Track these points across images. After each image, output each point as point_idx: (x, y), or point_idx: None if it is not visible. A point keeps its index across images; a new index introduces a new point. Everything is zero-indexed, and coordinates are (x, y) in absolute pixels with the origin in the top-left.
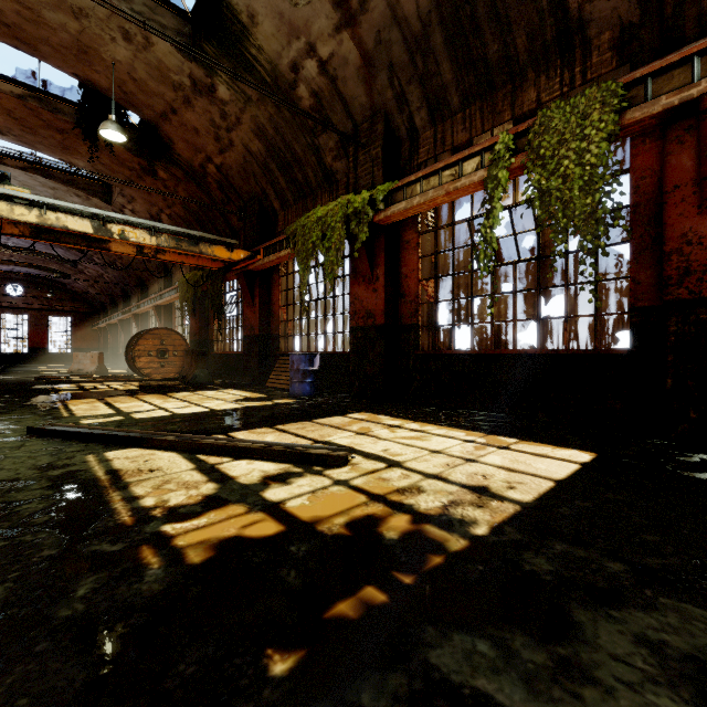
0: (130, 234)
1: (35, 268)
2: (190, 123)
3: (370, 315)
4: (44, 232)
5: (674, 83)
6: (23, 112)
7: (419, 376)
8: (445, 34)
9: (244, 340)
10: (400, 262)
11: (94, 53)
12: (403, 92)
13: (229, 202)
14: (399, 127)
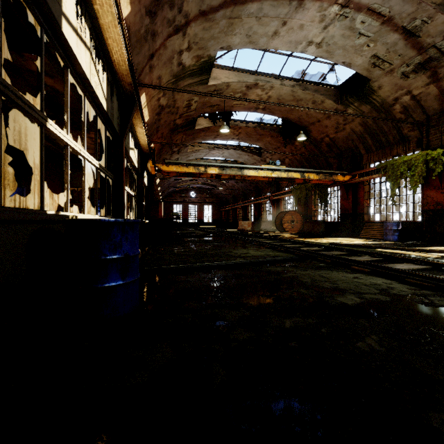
0: (310, 176)
1: (204, 185)
2: (324, 124)
3: (439, 204)
4: (278, 178)
5: None
6: (252, 131)
7: None
8: None
9: (340, 216)
10: None
11: (295, 110)
12: None
13: (330, 152)
14: None
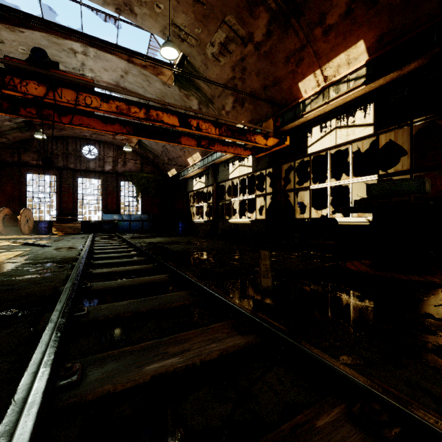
0: None
1: None
2: None
3: None
4: None
5: None
6: None
7: None
8: None
9: None
10: None
11: None
12: None
13: None
14: None
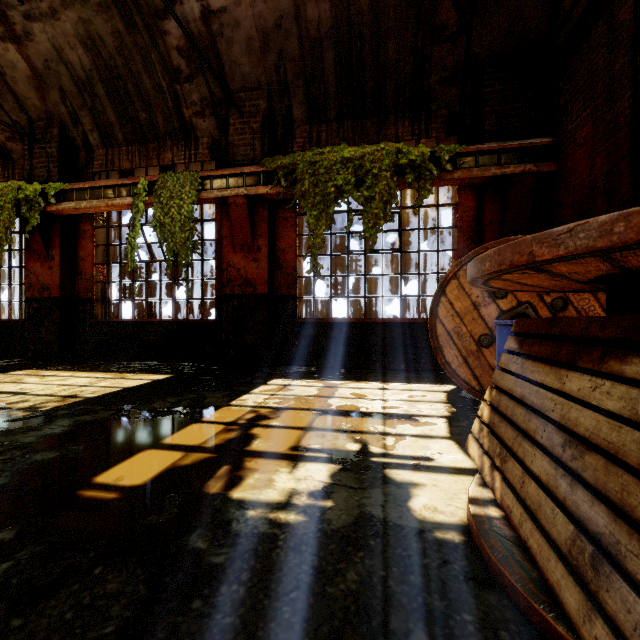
0: None
1: None
2: None
3: (46, 288)
4: None
5: (221, 185)
6: None
7: (94, 339)
8: (107, 90)
9: None
10: (78, 246)
11: None
12: (76, 113)
13: None
14: (75, 137)
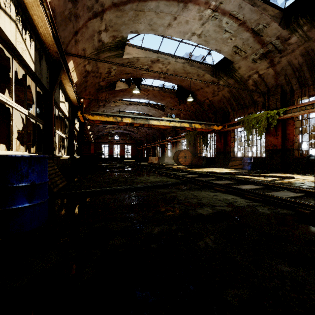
0: (196, 126)
1: (125, 130)
2: (205, 90)
3: (275, 146)
4: (174, 127)
5: None
6: (157, 93)
7: (294, 164)
8: (308, 67)
9: (216, 153)
10: (286, 129)
11: (186, 79)
12: (289, 80)
13: (210, 110)
14: (286, 89)
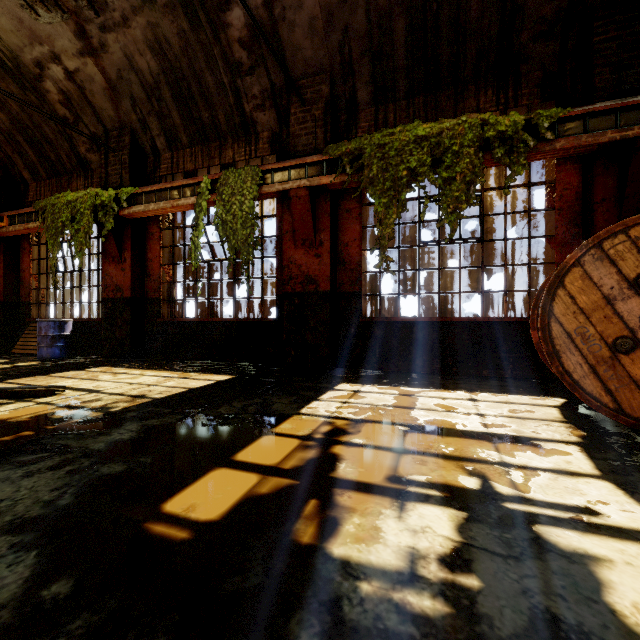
0: None
1: None
2: None
3: (119, 289)
4: None
5: (282, 178)
6: None
7: (161, 337)
8: (172, 93)
9: None
10: (147, 249)
11: None
12: (145, 119)
13: None
14: (144, 143)
